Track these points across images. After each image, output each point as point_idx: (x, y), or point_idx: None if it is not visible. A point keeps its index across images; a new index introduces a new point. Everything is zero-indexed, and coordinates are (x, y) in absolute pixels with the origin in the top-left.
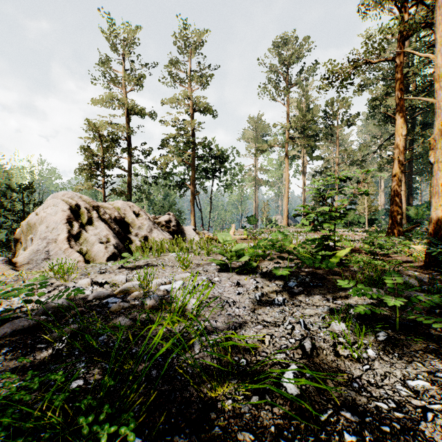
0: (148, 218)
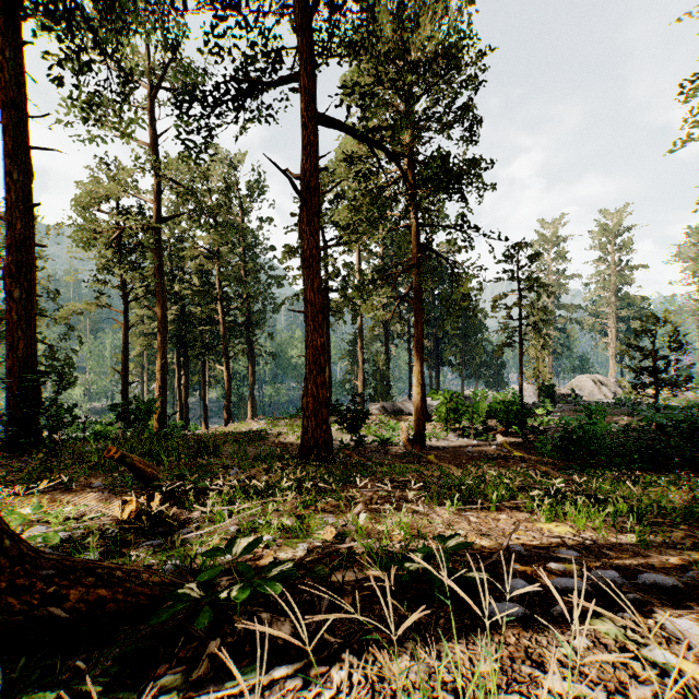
0: (611, 382)
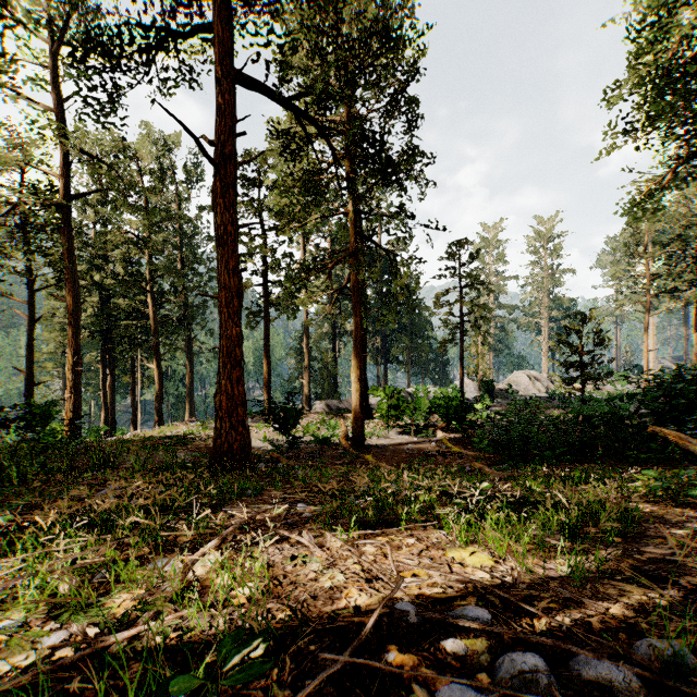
0: (544, 378)
